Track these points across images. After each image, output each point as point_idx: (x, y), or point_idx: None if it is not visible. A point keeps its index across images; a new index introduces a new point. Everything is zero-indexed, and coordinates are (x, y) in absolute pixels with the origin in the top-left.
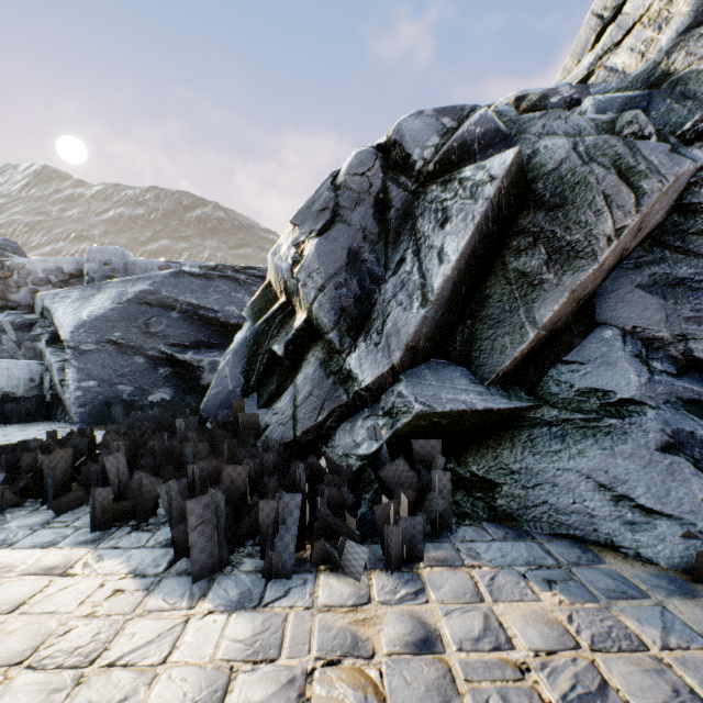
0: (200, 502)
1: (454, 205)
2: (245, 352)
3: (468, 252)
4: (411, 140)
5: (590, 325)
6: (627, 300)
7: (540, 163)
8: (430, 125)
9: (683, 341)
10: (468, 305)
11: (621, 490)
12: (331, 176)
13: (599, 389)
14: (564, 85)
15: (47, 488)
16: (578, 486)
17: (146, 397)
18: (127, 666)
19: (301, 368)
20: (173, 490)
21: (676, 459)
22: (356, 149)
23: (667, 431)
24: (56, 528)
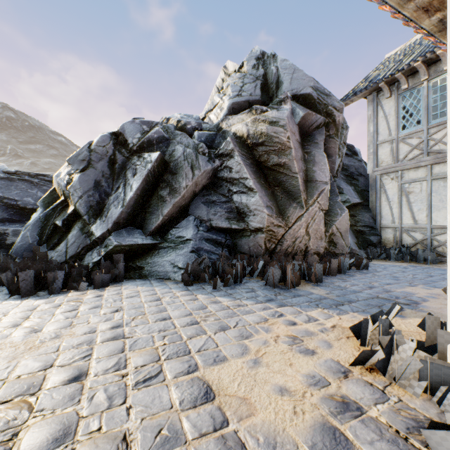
0: (24, 273)
1: (139, 168)
2: (39, 224)
3: (141, 188)
4: (128, 133)
5: (186, 215)
6: (198, 207)
7: (174, 155)
8: (137, 128)
9: (210, 221)
10: (144, 207)
11: (176, 264)
12: (89, 143)
13: (182, 236)
14: (198, 117)
15: None
16: (166, 264)
17: None
18: (4, 309)
19: (71, 231)
20: (9, 275)
21: (192, 254)
22: (101, 134)
23: (195, 247)
24: None
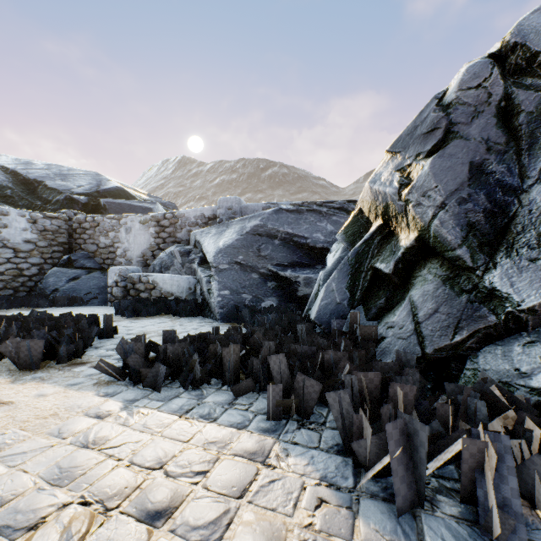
0: (395, 426)
1: None
2: (348, 269)
3: None
4: (537, 36)
5: None
6: None
7: None
8: None
9: None
10: None
11: None
12: (434, 98)
13: None
14: None
15: (225, 373)
16: None
17: (260, 303)
18: None
19: (412, 285)
20: (342, 400)
21: None
22: (465, 65)
23: None
24: (240, 410)
